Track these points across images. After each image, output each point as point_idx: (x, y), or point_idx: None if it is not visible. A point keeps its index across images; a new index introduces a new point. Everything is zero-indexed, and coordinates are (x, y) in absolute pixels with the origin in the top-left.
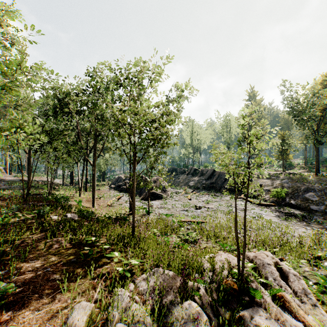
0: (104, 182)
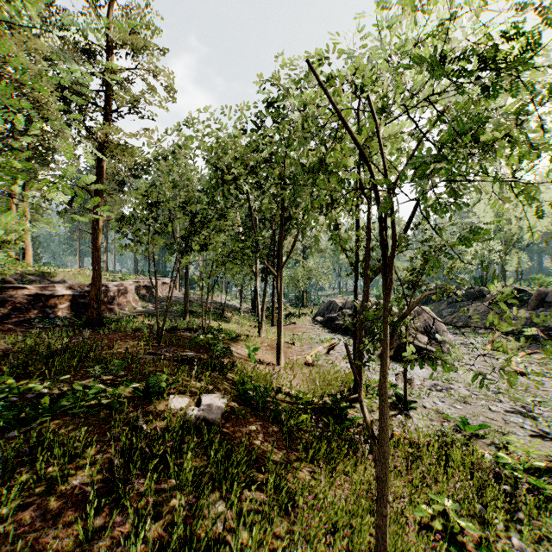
0: (305, 308)
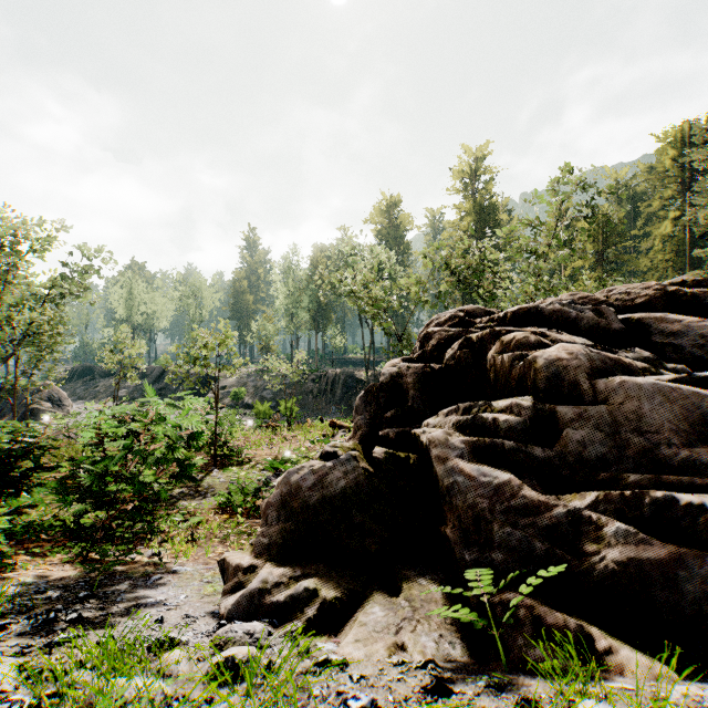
0: None
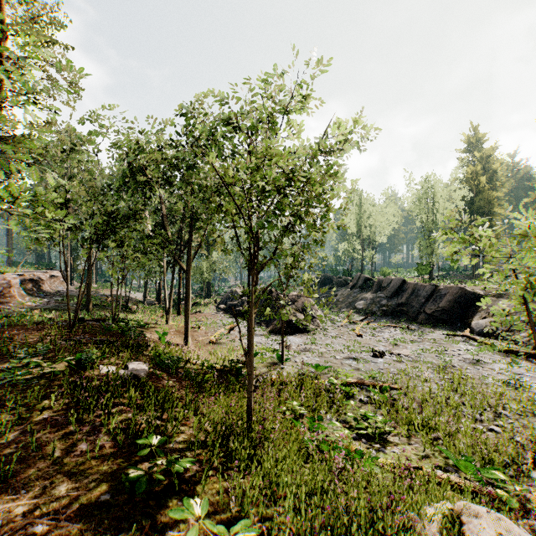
0: (209, 298)
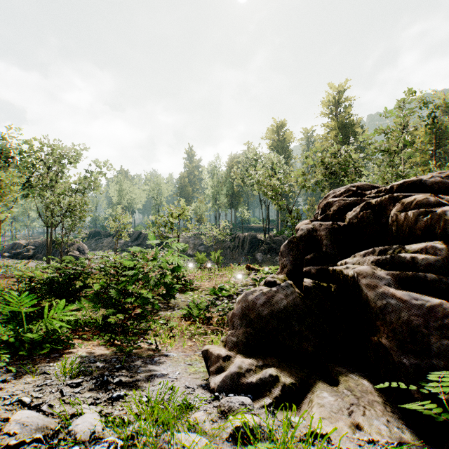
0: None
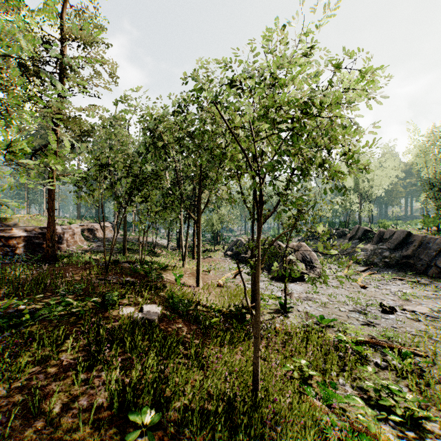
0: (219, 245)
